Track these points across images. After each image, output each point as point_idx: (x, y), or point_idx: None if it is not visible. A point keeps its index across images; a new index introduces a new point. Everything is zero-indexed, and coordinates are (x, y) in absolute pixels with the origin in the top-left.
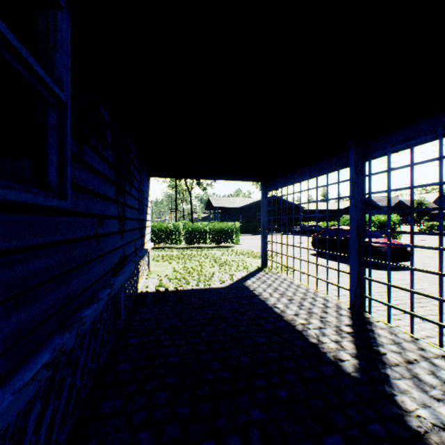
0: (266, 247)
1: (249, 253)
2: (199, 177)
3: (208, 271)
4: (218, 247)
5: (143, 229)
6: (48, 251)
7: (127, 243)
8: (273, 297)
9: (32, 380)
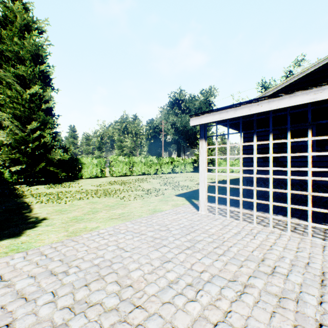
0: None
1: None
2: None
3: None
4: None
5: None
6: (306, 167)
7: None
8: None
9: (295, 180)
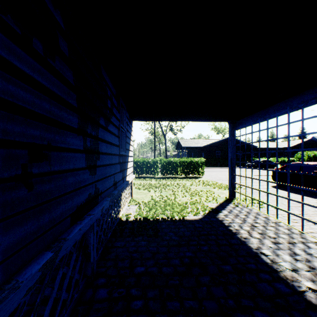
0: (234, 180)
1: (214, 184)
2: (172, 119)
3: (181, 200)
4: (187, 177)
5: (124, 164)
6: None
7: (102, 179)
8: (254, 237)
9: None
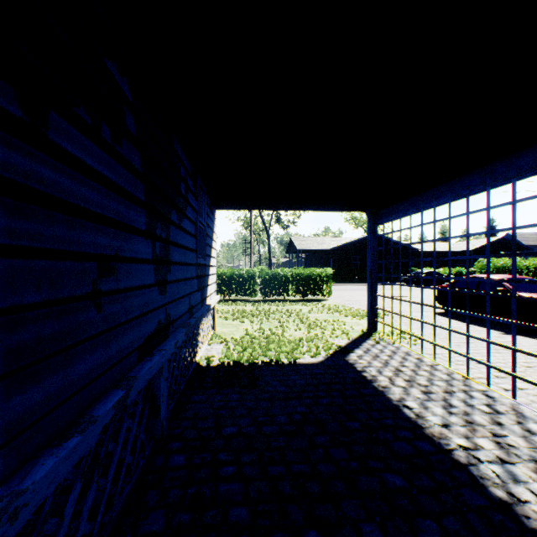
0: (374, 303)
1: (346, 310)
2: (279, 207)
3: (293, 336)
4: (304, 300)
5: (204, 278)
6: None
7: (174, 301)
8: (396, 385)
9: None
